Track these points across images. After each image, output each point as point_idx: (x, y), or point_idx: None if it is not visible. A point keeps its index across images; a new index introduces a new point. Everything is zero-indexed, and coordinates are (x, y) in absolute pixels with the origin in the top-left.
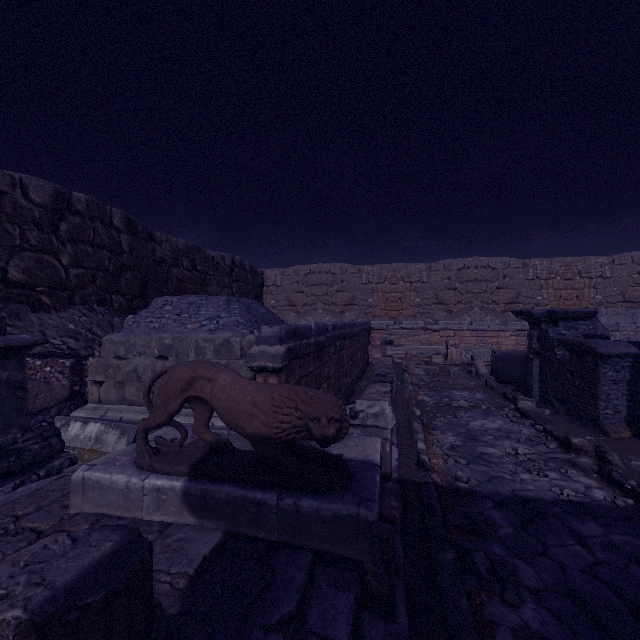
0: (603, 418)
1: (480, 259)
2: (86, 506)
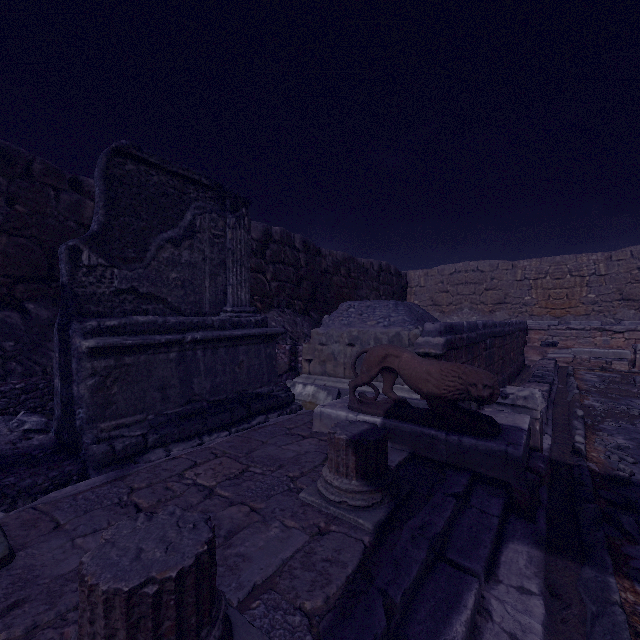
0: None
1: None
2: (322, 428)
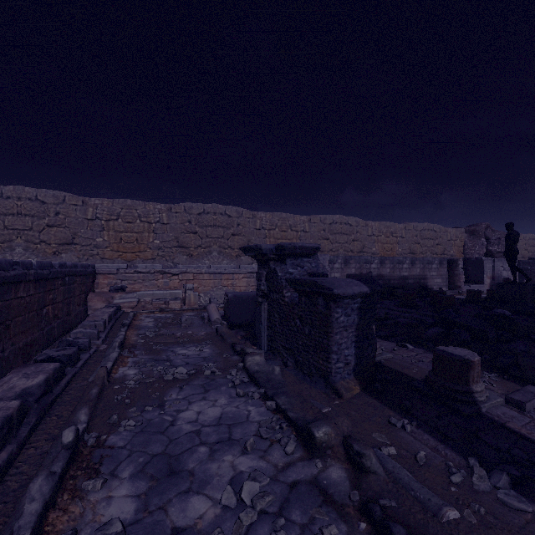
0: (335, 373)
1: (218, 206)
2: None
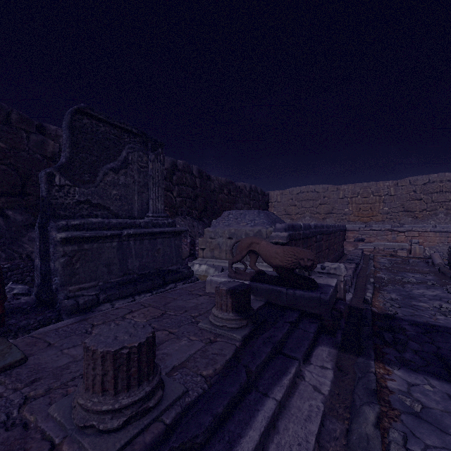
0: None
1: (445, 174)
2: (212, 290)
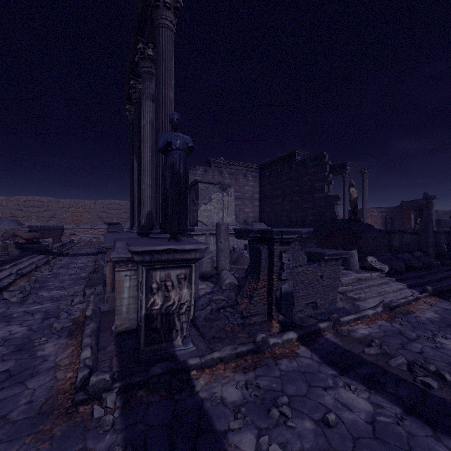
0: None
1: (116, 201)
2: None
